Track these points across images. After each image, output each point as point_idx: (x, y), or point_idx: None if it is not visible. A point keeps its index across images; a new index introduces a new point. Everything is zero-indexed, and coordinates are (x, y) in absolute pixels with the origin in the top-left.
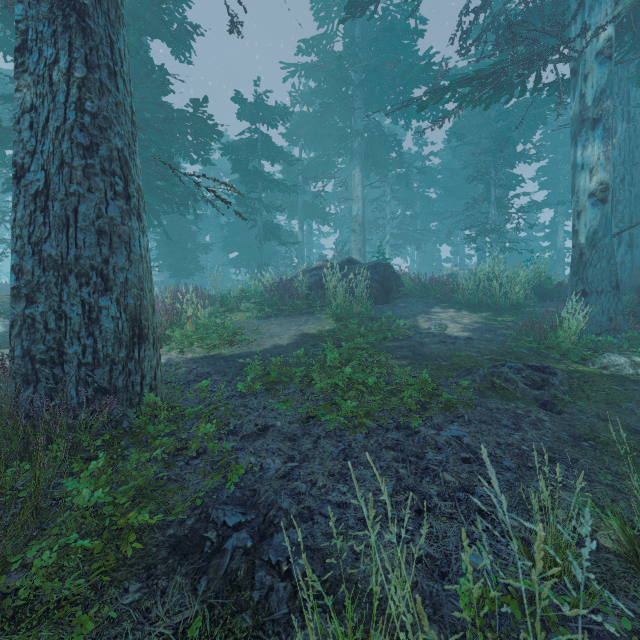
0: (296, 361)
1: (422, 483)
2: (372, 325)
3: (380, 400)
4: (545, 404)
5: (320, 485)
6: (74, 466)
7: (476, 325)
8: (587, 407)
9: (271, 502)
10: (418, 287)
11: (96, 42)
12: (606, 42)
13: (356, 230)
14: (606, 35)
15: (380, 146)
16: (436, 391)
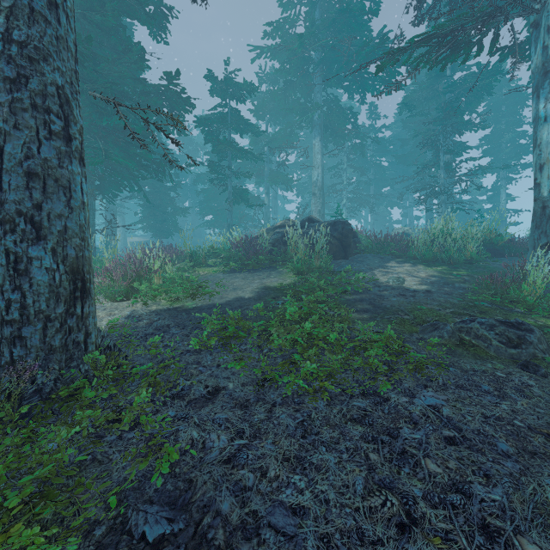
0: (255, 315)
1: (400, 477)
2: (331, 279)
3: (342, 358)
4: (526, 365)
5: (271, 476)
6: None
7: (433, 279)
8: None
9: (208, 502)
10: (374, 244)
11: None
12: None
13: (316, 194)
14: None
15: (338, 118)
16: (402, 348)
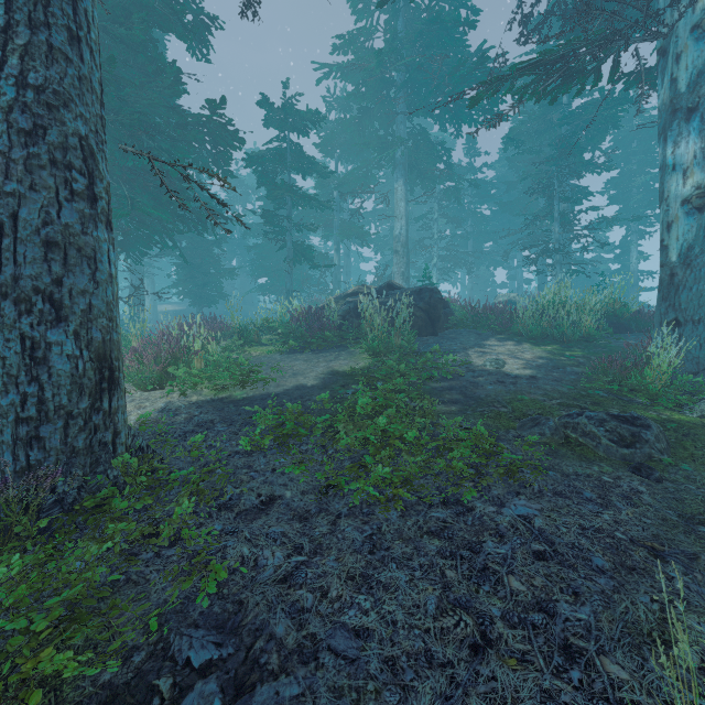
0: (319, 407)
1: (479, 595)
2: (415, 361)
3: (422, 461)
4: (639, 468)
5: (333, 596)
6: (2, 559)
7: (540, 361)
8: (695, 472)
9: (260, 625)
10: (470, 316)
11: None
12: (704, 12)
13: (399, 251)
14: (704, 4)
15: (426, 156)
16: (494, 448)
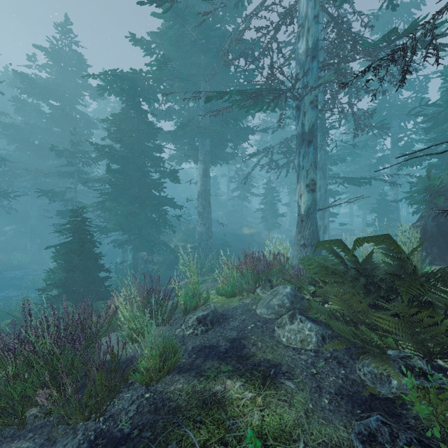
0: None
1: None
2: None
3: None
4: None
5: None
6: None
7: None
8: None
9: None
10: None
11: (398, 210)
12: None
13: None
14: None
15: None
16: None
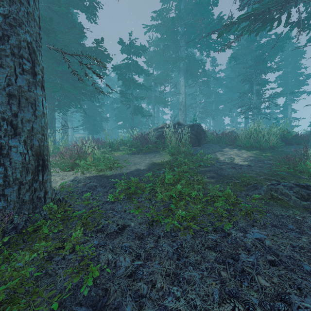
0: (147, 180)
1: (242, 289)
2: (191, 158)
3: (200, 207)
4: None
5: (158, 287)
6: None
7: (251, 158)
8: None
9: (117, 305)
10: (215, 137)
11: None
12: None
13: (181, 109)
14: None
15: (194, 65)
16: (236, 201)
